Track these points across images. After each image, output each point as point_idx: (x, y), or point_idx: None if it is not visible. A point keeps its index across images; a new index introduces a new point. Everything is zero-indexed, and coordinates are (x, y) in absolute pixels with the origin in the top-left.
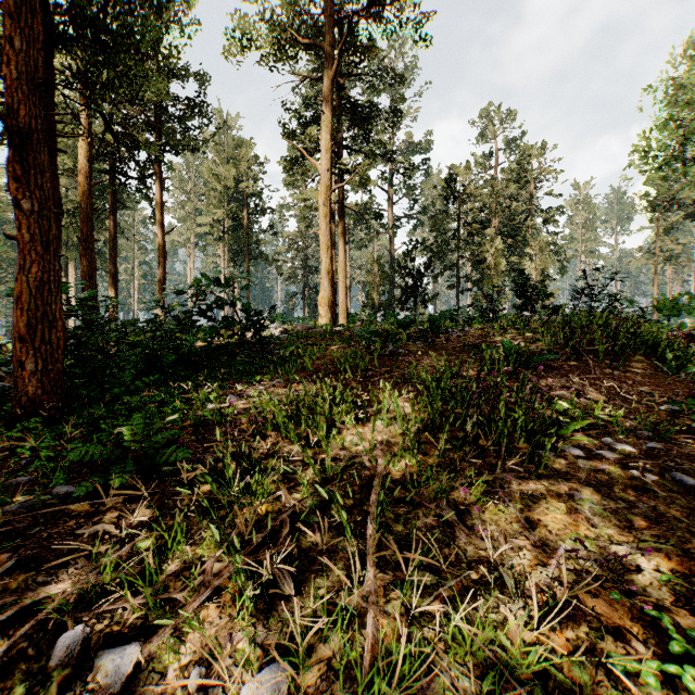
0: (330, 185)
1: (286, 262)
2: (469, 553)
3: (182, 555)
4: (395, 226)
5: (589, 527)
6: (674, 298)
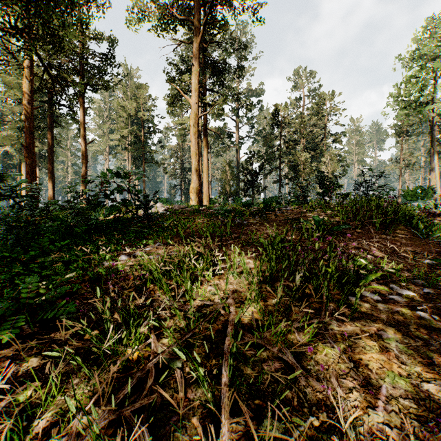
0: (198, 113)
1: (169, 165)
2: (309, 396)
3: (56, 407)
4: (240, 142)
5: (399, 365)
6: (414, 189)
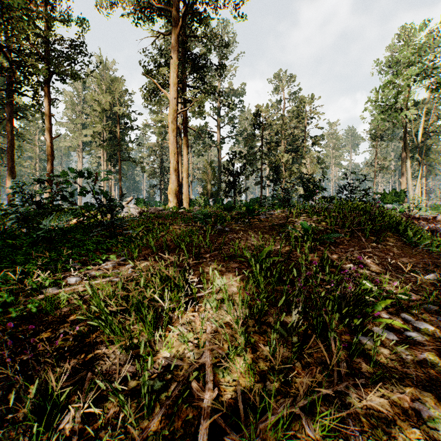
0: (176, 109)
1: (148, 163)
2: None
3: None
4: (222, 142)
5: None
6: (391, 192)
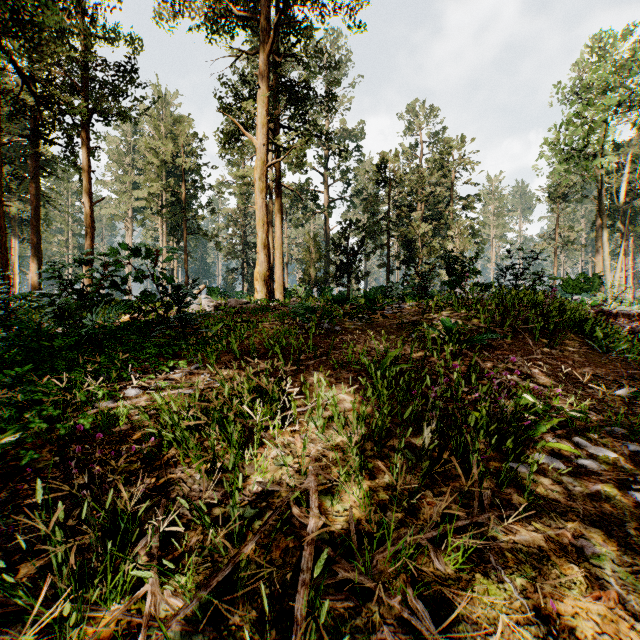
0: (266, 160)
1: (225, 238)
2: None
3: None
4: (330, 207)
5: (630, 621)
6: (578, 277)
